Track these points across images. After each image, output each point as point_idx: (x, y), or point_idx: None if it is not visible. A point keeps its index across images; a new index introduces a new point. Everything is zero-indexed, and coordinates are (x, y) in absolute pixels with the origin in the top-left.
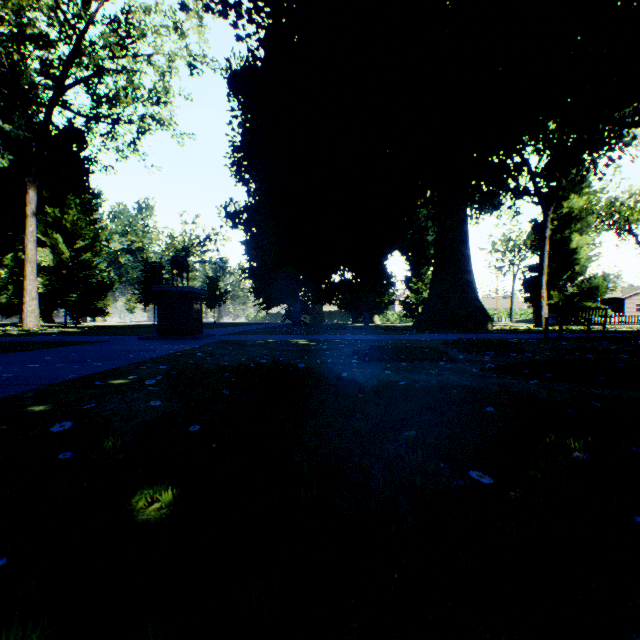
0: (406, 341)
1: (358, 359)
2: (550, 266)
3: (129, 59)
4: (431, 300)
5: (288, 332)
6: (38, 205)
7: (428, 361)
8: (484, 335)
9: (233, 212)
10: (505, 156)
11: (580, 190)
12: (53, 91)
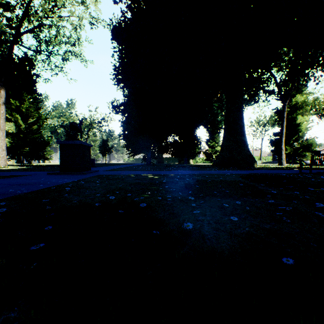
0: (216, 175)
1: (193, 195)
2: (285, 133)
3: (55, 17)
4: (222, 151)
5: (143, 169)
6: (7, 99)
7: (252, 197)
8: (258, 171)
9: (116, 105)
10: (263, 72)
11: (301, 92)
12: (13, 35)
